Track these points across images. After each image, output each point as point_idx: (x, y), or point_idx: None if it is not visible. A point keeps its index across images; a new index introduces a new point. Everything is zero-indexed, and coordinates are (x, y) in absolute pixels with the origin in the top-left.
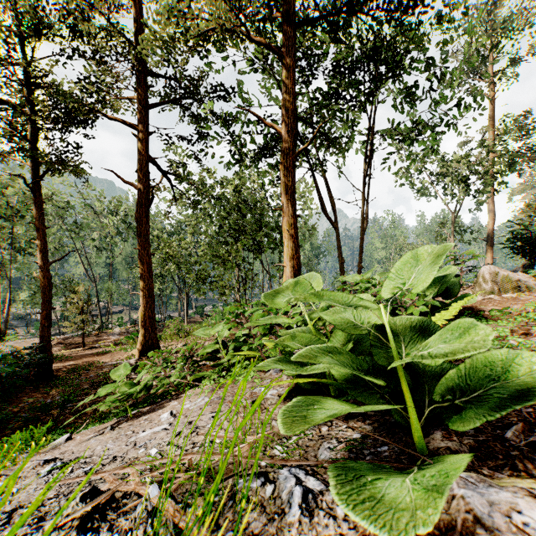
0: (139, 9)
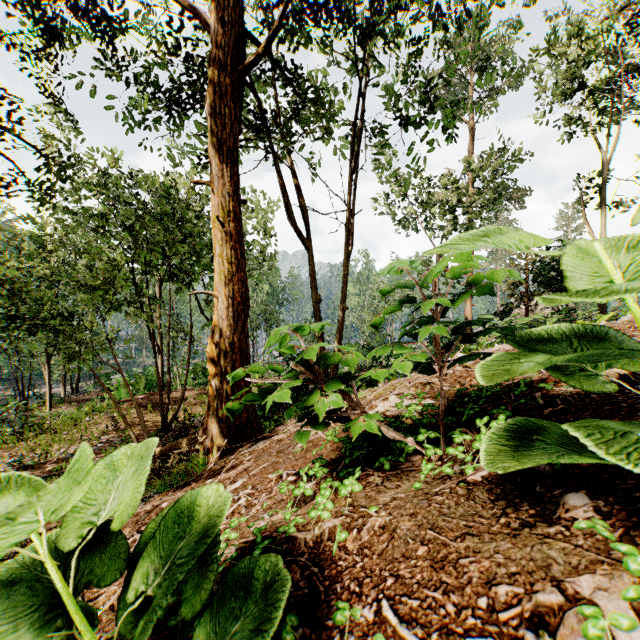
0: None
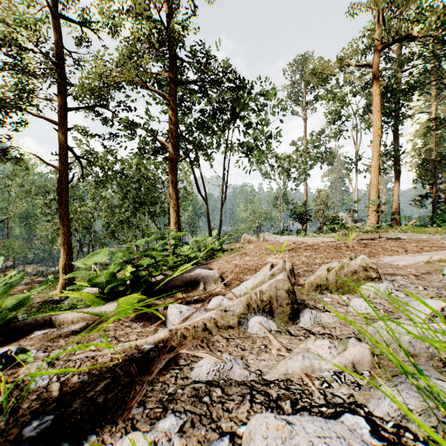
0: (61, 38)
